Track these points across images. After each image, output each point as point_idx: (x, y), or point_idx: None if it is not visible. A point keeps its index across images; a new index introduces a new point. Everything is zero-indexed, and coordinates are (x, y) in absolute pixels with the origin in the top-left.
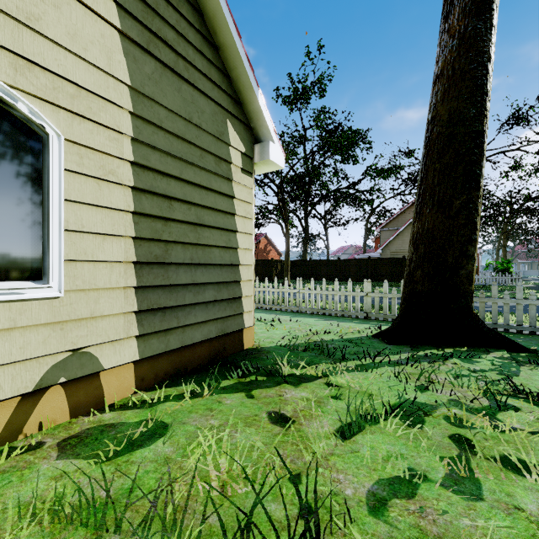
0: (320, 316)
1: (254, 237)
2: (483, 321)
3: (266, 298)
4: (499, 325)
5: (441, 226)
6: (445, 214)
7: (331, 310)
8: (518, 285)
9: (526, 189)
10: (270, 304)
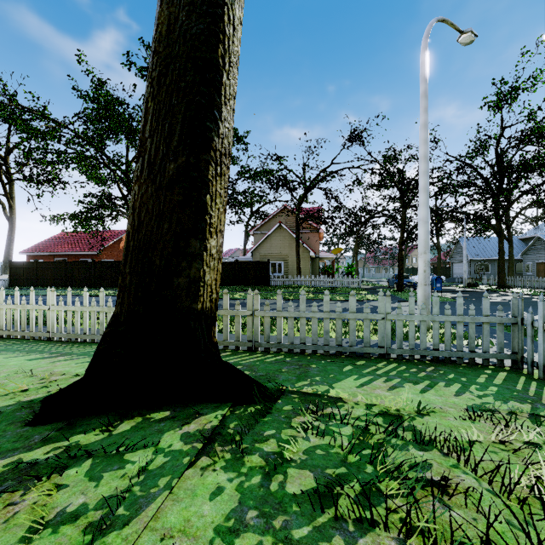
0: (69, 346)
1: (114, 233)
2: (269, 340)
3: (2, 320)
4: (284, 344)
5: (150, 205)
6: (156, 184)
7: (94, 334)
8: (301, 295)
9: (366, 203)
10: (8, 329)
